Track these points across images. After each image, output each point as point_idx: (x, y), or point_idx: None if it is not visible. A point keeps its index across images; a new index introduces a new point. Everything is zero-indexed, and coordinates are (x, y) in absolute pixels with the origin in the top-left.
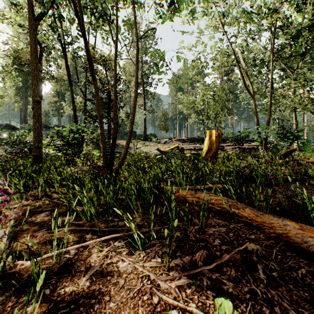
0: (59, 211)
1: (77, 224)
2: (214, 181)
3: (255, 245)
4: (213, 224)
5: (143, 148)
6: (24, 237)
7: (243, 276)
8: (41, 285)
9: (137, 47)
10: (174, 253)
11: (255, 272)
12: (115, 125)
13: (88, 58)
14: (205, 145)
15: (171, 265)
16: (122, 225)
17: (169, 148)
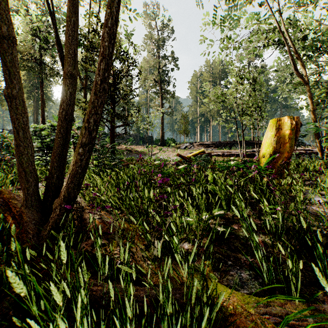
0: None
1: None
2: None
3: None
4: None
5: (160, 154)
6: None
7: None
8: None
9: None
10: None
11: None
12: (65, 80)
13: None
14: (266, 146)
15: None
16: None
17: (192, 154)
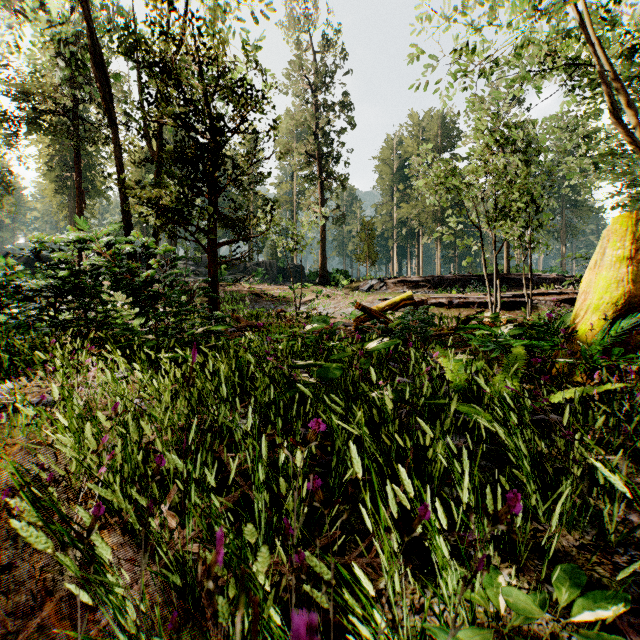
0: None
1: None
2: None
3: None
4: None
5: (318, 302)
6: None
7: None
8: None
9: None
10: None
11: None
12: None
13: None
14: (600, 288)
15: None
16: None
17: (387, 303)
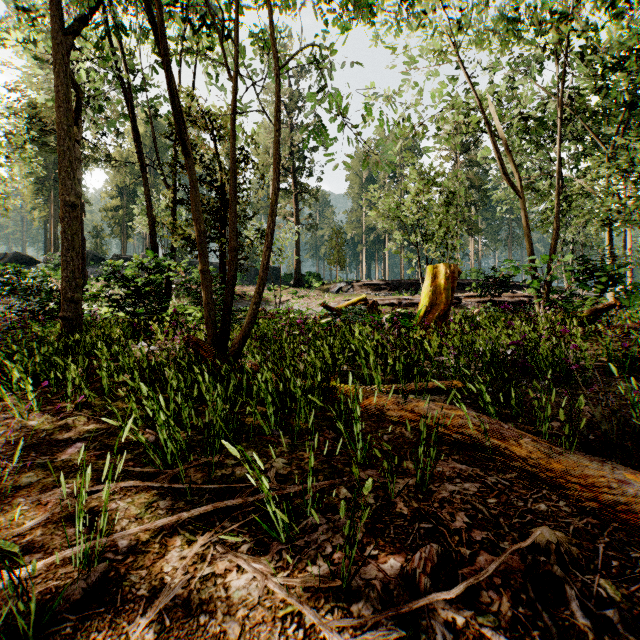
0: (106, 441)
1: (143, 474)
2: (444, 373)
3: (553, 531)
4: (447, 475)
5: (294, 302)
6: (19, 505)
7: (533, 618)
8: (38, 639)
9: (279, 86)
10: (362, 549)
11: (561, 607)
12: (232, 253)
13: (174, 109)
14: (423, 297)
15: (356, 583)
16: (243, 477)
17: (347, 303)
